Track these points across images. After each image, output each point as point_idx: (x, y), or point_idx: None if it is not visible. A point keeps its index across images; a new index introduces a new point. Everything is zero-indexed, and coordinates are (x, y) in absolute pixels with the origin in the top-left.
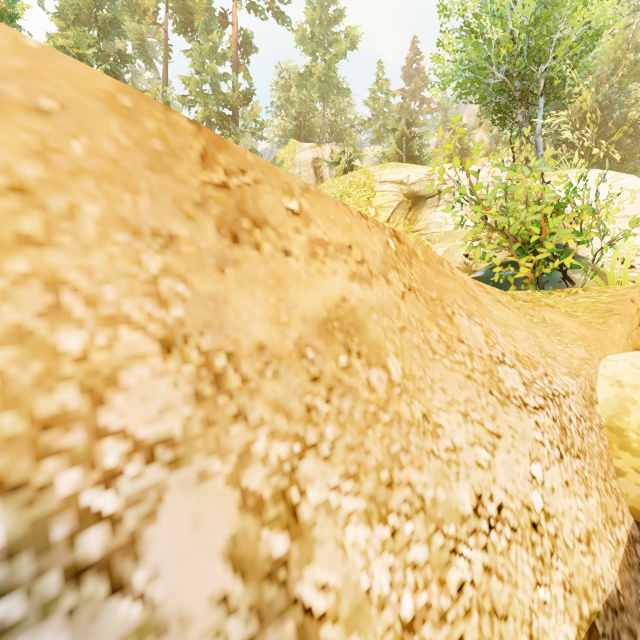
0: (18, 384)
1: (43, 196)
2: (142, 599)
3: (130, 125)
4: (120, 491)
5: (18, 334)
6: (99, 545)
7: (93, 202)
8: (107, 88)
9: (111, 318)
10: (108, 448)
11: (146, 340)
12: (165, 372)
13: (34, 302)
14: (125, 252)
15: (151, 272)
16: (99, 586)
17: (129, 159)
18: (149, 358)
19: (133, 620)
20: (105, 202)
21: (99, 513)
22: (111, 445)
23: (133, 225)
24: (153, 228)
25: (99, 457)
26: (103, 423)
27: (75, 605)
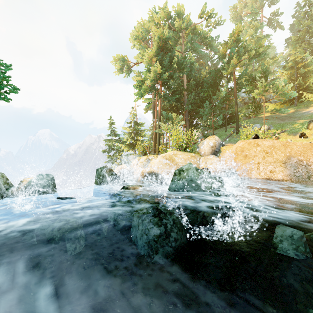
0: (306, 158)
1: (306, 151)
2: (311, 167)
3: (311, 146)
4: (310, 163)
5: (306, 157)
6: (309, 165)
7: (309, 151)
8: (309, 144)
9: (310, 156)
10: (309, 161)
11: (312, 157)
12: (312, 159)
13: (306, 155)
14: (310, 153)
15: (312, 154)
16: (309, 166)
17: (311, 148)
18: (312, 158)
19: (311, 168)
20: (309, 150)
21: (309, 164)
22: (310, 161)
23: (311, 151)
24: (312, 151)
25: (309, 162)
26: (309, 160)
27: (308, 166)
